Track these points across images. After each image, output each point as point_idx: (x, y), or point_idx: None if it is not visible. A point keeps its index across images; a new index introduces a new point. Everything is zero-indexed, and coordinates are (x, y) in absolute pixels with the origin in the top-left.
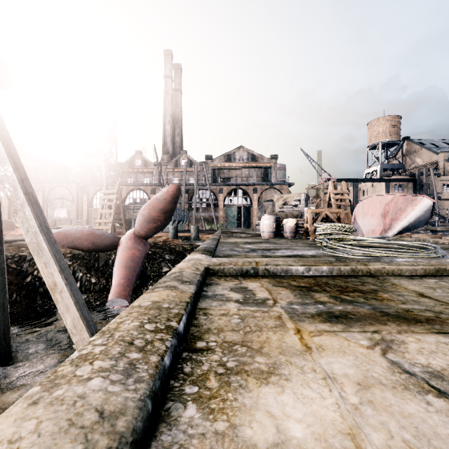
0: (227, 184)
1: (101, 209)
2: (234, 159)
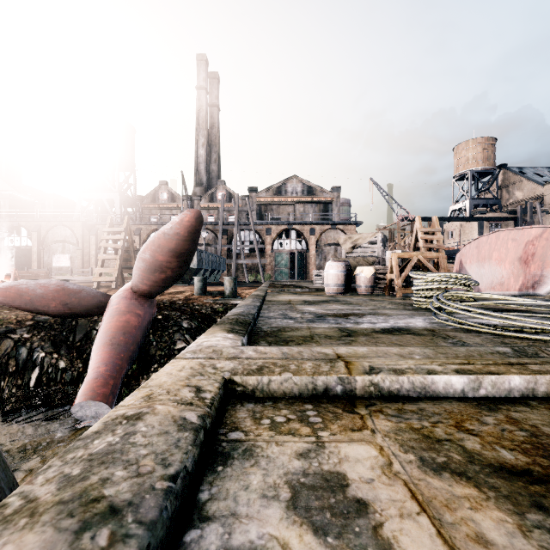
0: (277, 223)
1: (103, 253)
2: (286, 192)
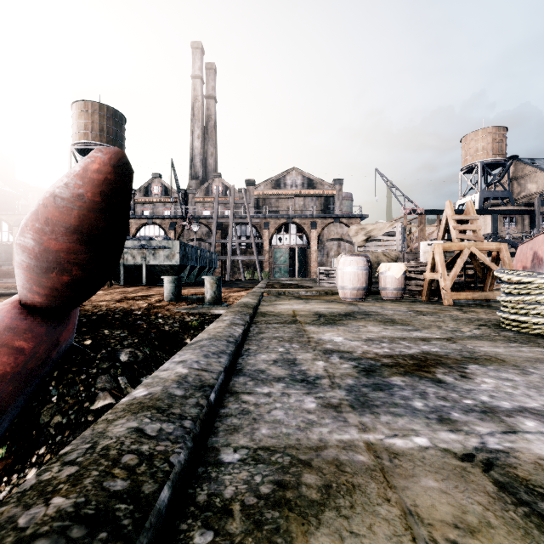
0: (275, 217)
1: None
2: (285, 185)
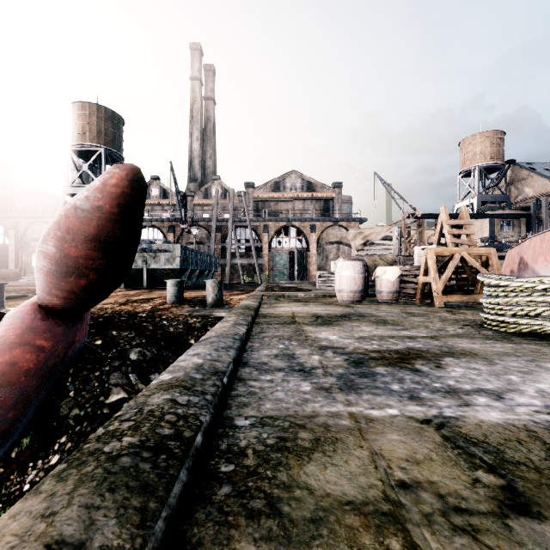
0: (275, 220)
1: None
2: (284, 188)
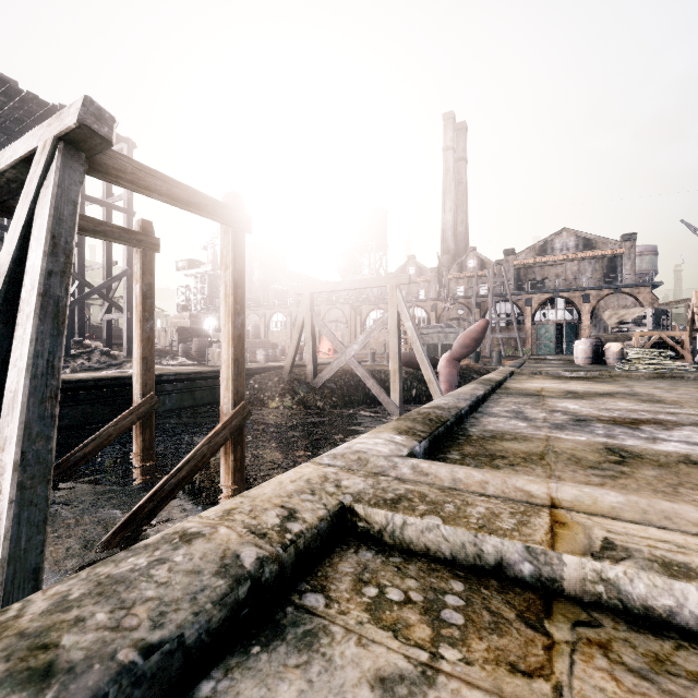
0: (539, 293)
1: None
2: (552, 250)
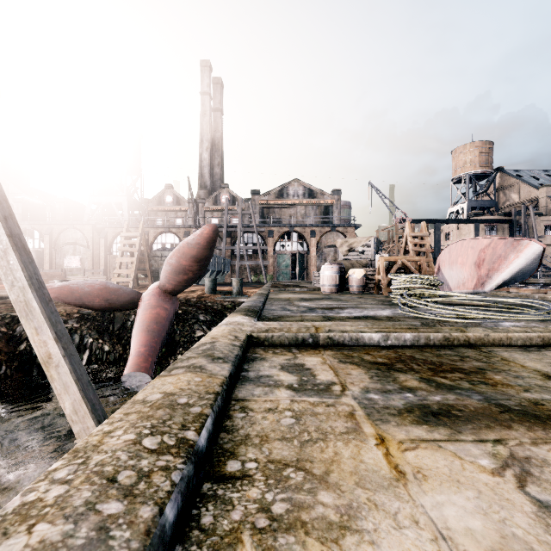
0: (279, 226)
1: (120, 256)
2: (287, 195)
